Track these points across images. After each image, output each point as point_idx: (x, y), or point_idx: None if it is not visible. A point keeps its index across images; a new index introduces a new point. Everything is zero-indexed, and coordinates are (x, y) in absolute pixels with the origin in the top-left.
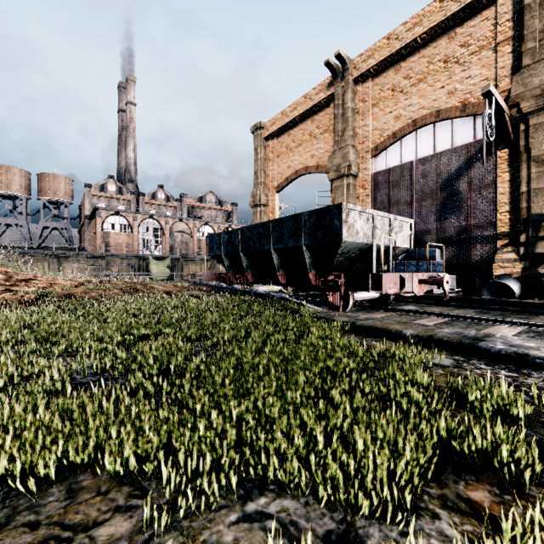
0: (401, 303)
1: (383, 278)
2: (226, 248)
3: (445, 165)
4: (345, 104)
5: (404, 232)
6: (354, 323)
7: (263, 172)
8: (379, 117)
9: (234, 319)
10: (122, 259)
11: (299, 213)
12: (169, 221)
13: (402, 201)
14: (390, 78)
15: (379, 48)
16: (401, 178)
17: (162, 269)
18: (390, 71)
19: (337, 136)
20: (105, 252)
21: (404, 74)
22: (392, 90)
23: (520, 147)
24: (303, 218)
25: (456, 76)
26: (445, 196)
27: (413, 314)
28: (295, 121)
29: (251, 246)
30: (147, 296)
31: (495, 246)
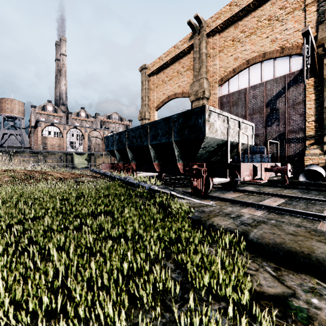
0: (242, 184)
1: (241, 167)
2: (117, 145)
3: (269, 90)
4: (201, 50)
5: (248, 132)
6: (247, 234)
7: (147, 97)
8: (224, 59)
9: (92, 216)
10: (55, 154)
11: (170, 116)
12: (87, 130)
13: (239, 114)
14: (231, 32)
15: (224, 12)
16: (239, 100)
17: (82, 160)
18: (231, 28)
19: (195, 72)
20: (44, 149)
21: (240, 29)
22: (232, 40)
23: (324, 75)
24: (173, 120)
25: (276, 29)
26: (269, 111)
27: (256, 194)
28: (168, 63)
29: (134, 143)
30: (38, 183)
31: (304, 144)
